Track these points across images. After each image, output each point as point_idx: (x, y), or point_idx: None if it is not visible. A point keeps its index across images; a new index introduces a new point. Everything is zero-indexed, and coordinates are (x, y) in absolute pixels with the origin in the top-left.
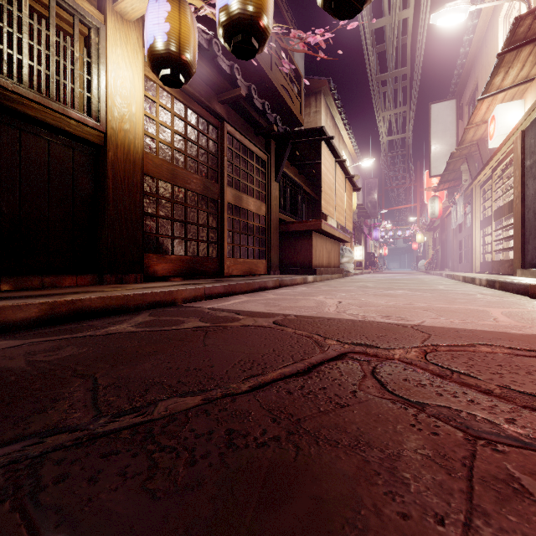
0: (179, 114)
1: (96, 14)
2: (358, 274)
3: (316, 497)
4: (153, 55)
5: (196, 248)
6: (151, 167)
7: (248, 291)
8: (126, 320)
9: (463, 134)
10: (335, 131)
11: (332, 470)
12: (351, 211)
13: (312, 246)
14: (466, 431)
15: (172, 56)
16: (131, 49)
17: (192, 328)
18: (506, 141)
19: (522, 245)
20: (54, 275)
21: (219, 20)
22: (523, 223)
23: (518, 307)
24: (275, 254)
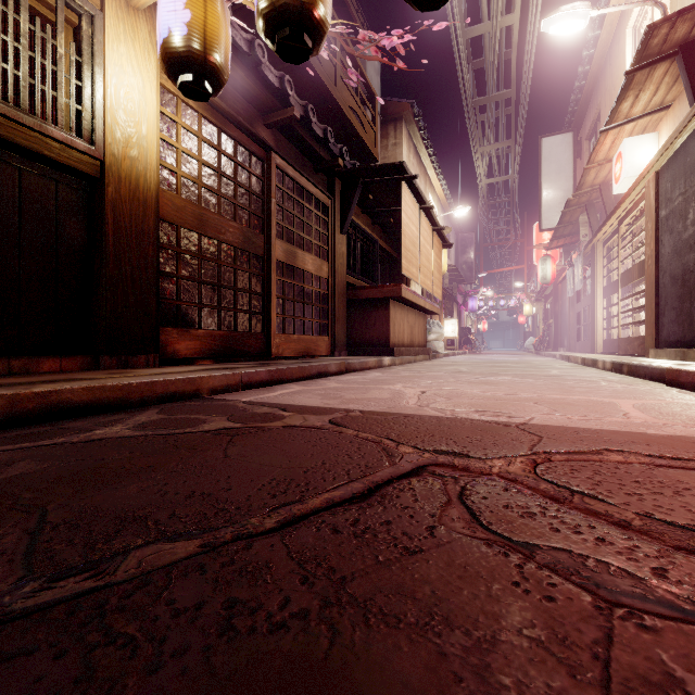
0: (210, 139)
1: None
2: (450, 355)
3: None
4: (168, 54)
5: (233, 320)
6: (169, 209)
7: (302, 378)
8: (122, 419)
9: (582, 176)
10: (420, 169)
11: (384, 674)
12: (440, 274)
13: (390, 319)
14: (595, 593)
15: (194, 56)
16: (141, 48)
17: (213, 431)
18: (635, 185)
19: (655, 318)
20: (26, 357)
21: (258, 7)
22: (657, 289)
23: (654, 398)
24: (342, 328)
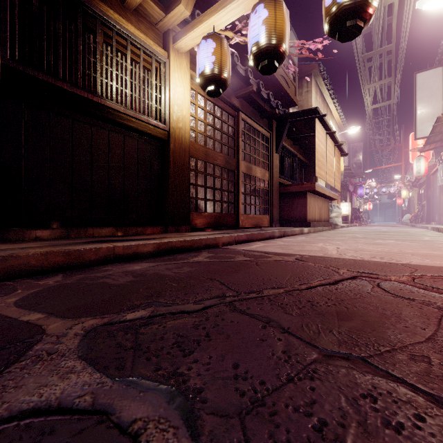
0: (210, 110)
1: (163, 53)
2: (345, 227)
3: (363, 320)
4: (203, 78)
5: (220, 207)
6: (193, 151)
7: (262, 239)
8: (197, 255)
9: None
10: (323, 105)
11: (367, 314)
12: (339, 173)
13: (307, 204)
14: (439, 309)
15: (216, 77)
16: (183, 72)
17: (244, 260)
18: None
19: None
20: (142, 227)
21: (252, 52)
22: None
23: None
24: (276, 210)
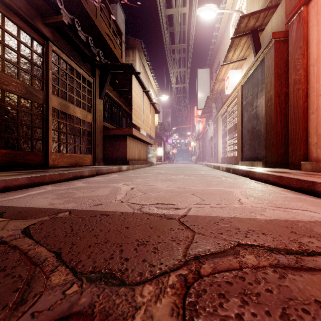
0: None
1: None
2: (159, 164)
3: None
4: None
5: (16, 143)
6: None
7: (61, 181)
8: None
9: (213, 85)
10: (145, 75)
11: None
12: (154, 125)
13: (127, 146)
14: None
15: None
16: None
17: None
18: (234, 90)
19: (241, 148)
20: None
21: None
22: (242, 136)
23: (248, 187)
24: (100, 150)
